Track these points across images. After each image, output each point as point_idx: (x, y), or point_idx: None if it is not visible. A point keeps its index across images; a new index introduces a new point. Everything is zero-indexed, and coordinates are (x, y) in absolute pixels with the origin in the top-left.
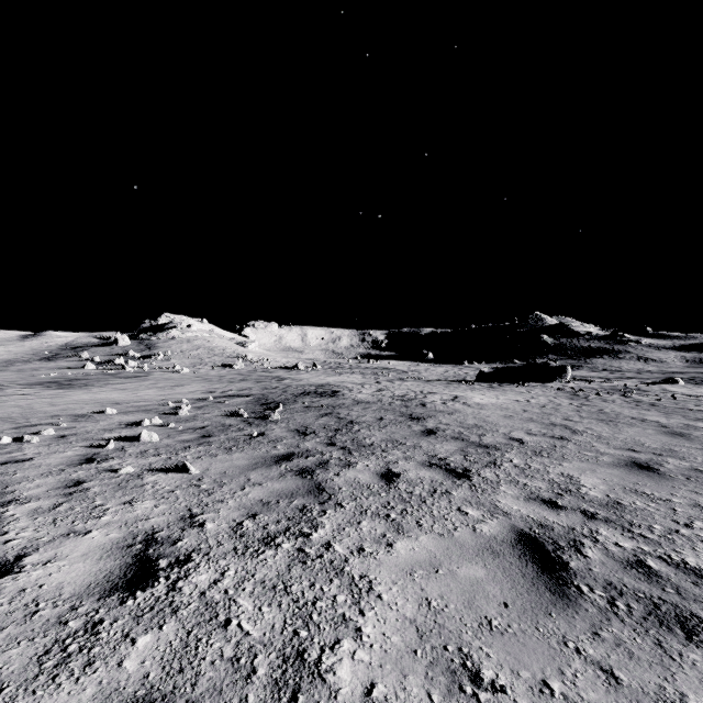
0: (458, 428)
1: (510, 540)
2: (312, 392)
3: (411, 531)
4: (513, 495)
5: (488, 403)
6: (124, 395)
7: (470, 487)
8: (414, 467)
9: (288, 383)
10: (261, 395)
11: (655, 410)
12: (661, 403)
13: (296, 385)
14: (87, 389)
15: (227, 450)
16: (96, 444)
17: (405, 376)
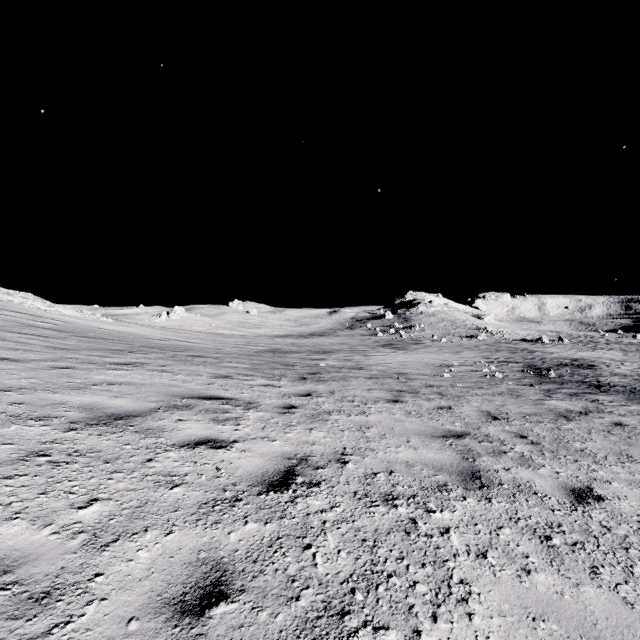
0: None
1: None
2: (569, 364)
3: (632, 406)
4: None
5: None
6: (440, 356)
7: None
8: None
9: (541, 356)
10: (527, 363)
11: None
12: None
13: (549, 357)
14: (412, 351)
15: (540, 384)
16: (479, 375)
17: None
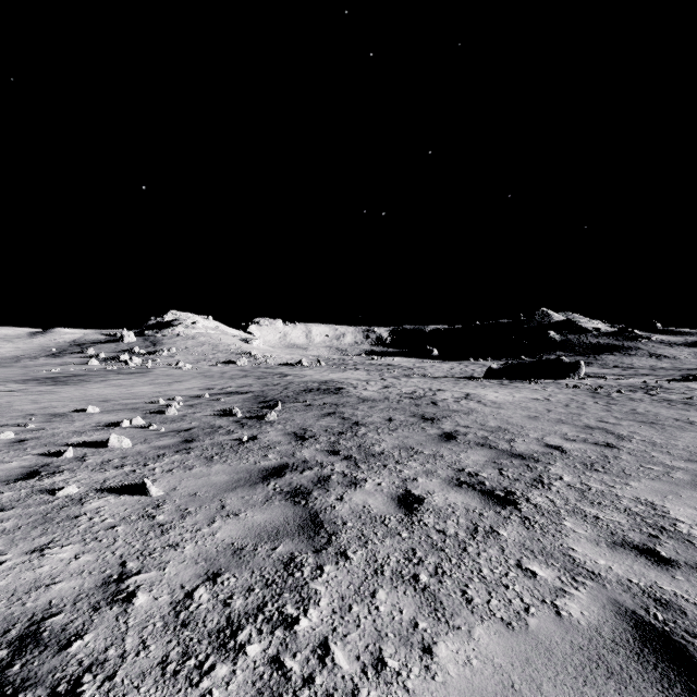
0: (481, 432)
1: (626, 640)
2: (315, 389)
3: (457, 613)
4: (589, 538)
5: (505, 402)
6: (117, 392)
7: (522, 521)
8: (439, 487)
9: (290, 380)
10: (261, 393)
11: (694, 410)
12: (696, 402)
13: (298, 381)
14: (81, 385)
15: (207, 461)
16: (54, 451)
17: (411, 372)
